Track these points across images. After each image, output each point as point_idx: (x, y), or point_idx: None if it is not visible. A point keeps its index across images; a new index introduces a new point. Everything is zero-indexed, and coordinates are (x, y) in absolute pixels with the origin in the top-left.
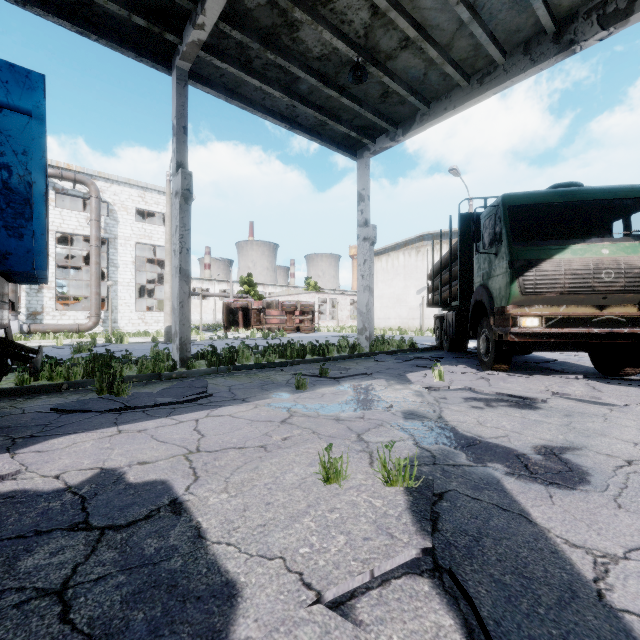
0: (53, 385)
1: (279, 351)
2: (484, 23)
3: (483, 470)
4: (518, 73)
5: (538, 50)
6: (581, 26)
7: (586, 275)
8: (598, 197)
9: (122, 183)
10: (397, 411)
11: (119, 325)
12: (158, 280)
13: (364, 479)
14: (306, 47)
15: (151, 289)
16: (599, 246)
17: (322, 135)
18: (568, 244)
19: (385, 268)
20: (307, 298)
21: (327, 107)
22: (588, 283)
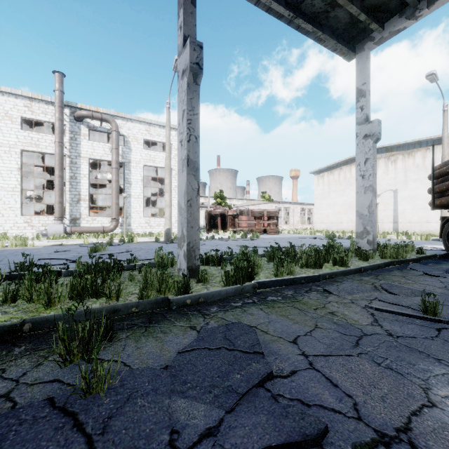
0: (5, 328)
1: (290, 257)
2: None
3: None
4: None
5: None
6: None
7: None
8: None
9: (134, 120)
10: None
11: (132, 227)
12: (159, 195)
13: None
14: None
15: (154, 202)
16: None
17: (323, 26)
18: None
19: (337, 180)
20: (266, 207)
21: None
22: None
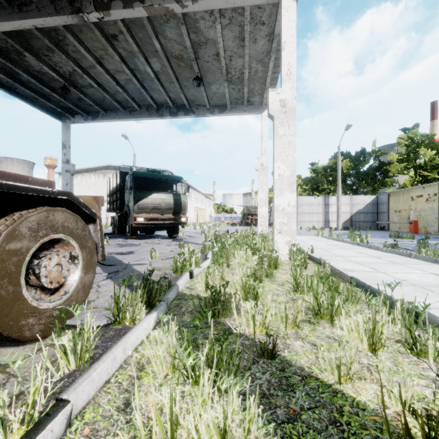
0: None
1: None
2: (129, 94)
3: (110, 255)
4: (145, 117)
5: (151, 111)
6: (164, 111)
7: (157, 204)
8: (163, 178)
9: None
10: None
11: None
12: None
13: None
14: (29, 64)
15: None
16: (162, 195)
17: (35, 102)
18: (153, 193)
19: (80, 183)
20: None
21: (41, 91)
22: (158, 207)
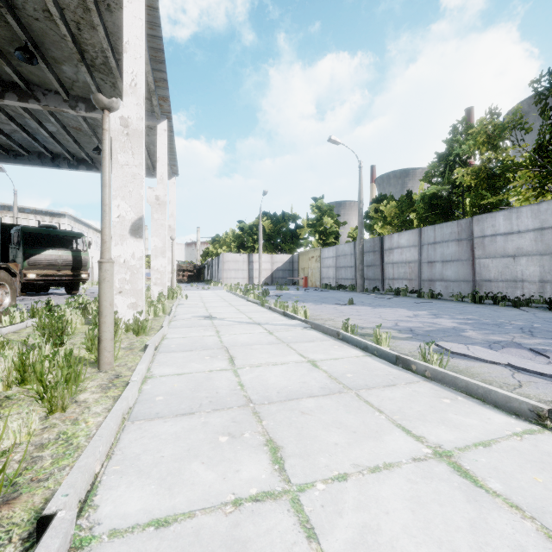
0: None
1: None
2: (16, 141)
3: None
4: (36, 164)
5: (45, 160)
6: (62, 162)
7: (53, 260)
8: (60, 234)
9: None
10: None
11: None
12: None
13: None
14: None
15: None
16: (58, 251)
17: None
18: (47, 249)
19: None
20: None
21: None
22: (54, 263)
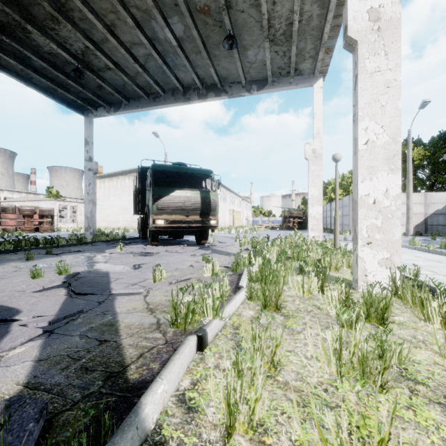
0: None
1: (14, 243)
2: (151, 75)
3: (106, 271)
4: (170, 103)
5: (177, 96)
6: (192, 94)
7: (181, 203)
8: (188, 171)
9: None
10: (86, 262)
11: None
12: None
13: (52, 276)
14: (38, 44)
15: None
16: (186, 192)
17: (55, 95)
18: (175, 190)
19: (116, 186)
20: (48, 204)
21: (58, 80)
22: (182, 206)
